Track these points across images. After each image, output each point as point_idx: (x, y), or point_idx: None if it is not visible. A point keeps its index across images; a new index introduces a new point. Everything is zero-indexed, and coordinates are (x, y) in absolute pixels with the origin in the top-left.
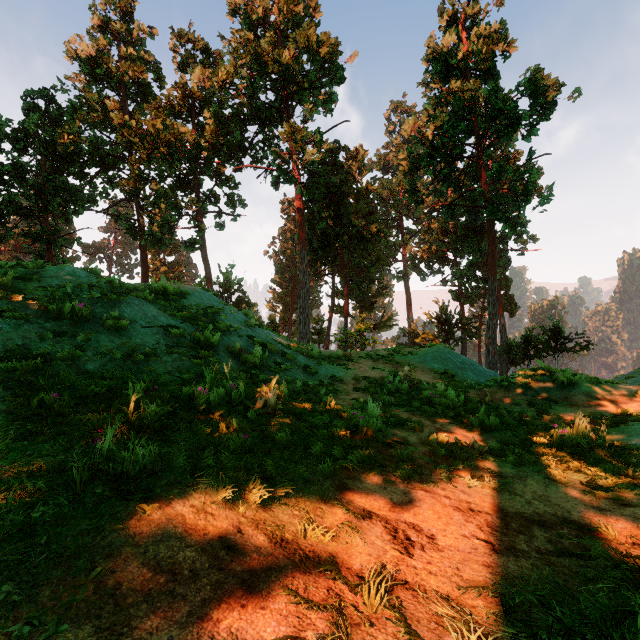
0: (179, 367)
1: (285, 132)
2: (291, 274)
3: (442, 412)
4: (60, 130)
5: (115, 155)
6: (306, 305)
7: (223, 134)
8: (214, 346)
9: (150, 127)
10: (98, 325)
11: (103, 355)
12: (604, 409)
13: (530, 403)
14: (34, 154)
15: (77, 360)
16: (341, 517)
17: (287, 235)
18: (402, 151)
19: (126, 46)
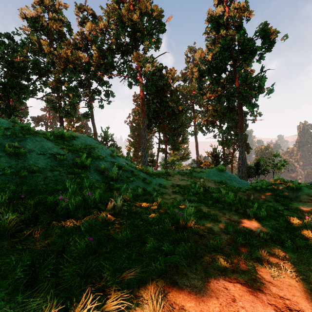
0: (57, 180)
1: (134, 57)
2: (138, 132)
3: (227, 206)
4: (16, 54)
5: (46, 69)
6: (145, 147)
7: (102, 58)
8: (87, 167)
9: (64, 54)
10: (2, 152)
11: None
12: None
13: (276, 200)
14: (2, 67)
15: None
16: None
17: (136, 113)
18: (195, 67)
19: (52, 13)
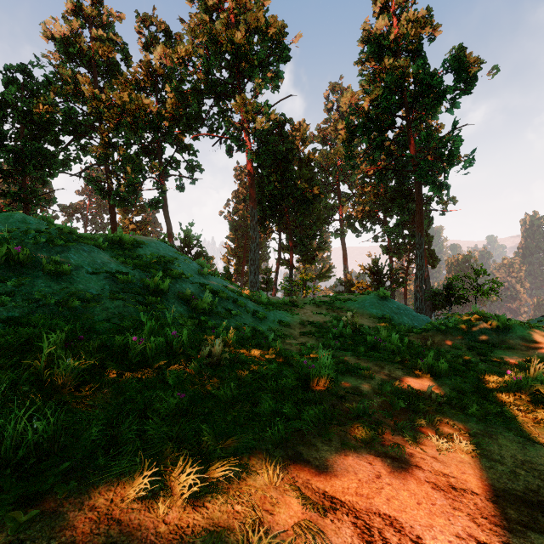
0: (122, 313)
1: (237, 104)
2: (243, 231)
3: (388, 356)
4: (36, 101)
5: (87, 125)
6: (256, 257)
7: (183, 106)
8: (164, 292)
9: (117, 99)
10: (37, 270)
11: (33, 301)
12: (542, 353)
13: (469, 347)
14: (13, 123)
15: (1, 306)
16: (297, 510)
17: (240, 198)
18: (341, 122)
19: (97, 29)
